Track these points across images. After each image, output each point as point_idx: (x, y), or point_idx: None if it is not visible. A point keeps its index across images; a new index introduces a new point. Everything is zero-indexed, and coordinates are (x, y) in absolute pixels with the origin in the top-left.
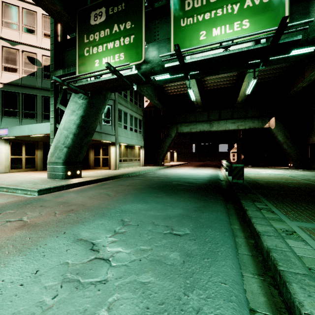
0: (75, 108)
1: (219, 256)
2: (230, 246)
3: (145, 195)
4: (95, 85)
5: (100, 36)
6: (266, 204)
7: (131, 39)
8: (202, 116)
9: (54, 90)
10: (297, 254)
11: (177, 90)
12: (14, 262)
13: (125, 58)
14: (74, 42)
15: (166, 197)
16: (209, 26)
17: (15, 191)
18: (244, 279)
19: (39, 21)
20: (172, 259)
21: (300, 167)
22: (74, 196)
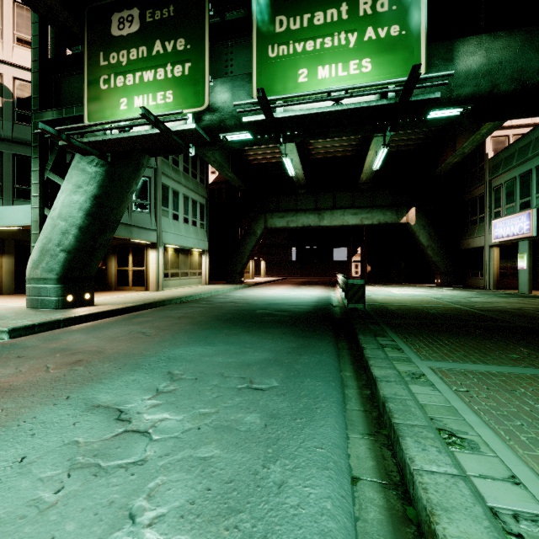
0: (82, 181)
1: (317, 414)
2: (335, 400)
3: (209, 332)
4: (121, 143)
5: (129, 57)
6: (392, 340)
7: (186, 69)
8: (306, 202)
9: (39, 147)
10: (420, 402)
11: (266, 157)
12: None
13: (175, 100)
14: (80, 61)
15: (244, 334)
16: (313, 63)
17: None
18: (349, 442)
19: (6, 13)
20: (248, 423)
21: (451, 284)
22: (81, 337)
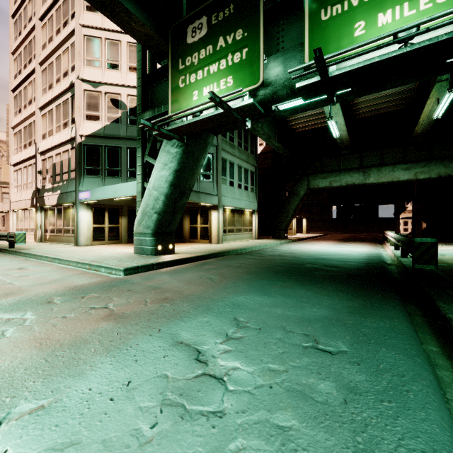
0: (167, 160)
1: (411, 400)
2: (428, 384)
3: (265, 282)
4: (194, 126)
5: (199, 57)
6: None
7: (243, 54)
8: (350, 162)
9: (141, 139)
10: None
11: (309, 124)
12: (101, 364)
13: (234, 83)
14: (166, 71)
15: (297, 287)
16: (372, 12)
17: (98, 268)
18: None
19: (123, 52)
20: (323, 393)
21: None
22: (167, 278)
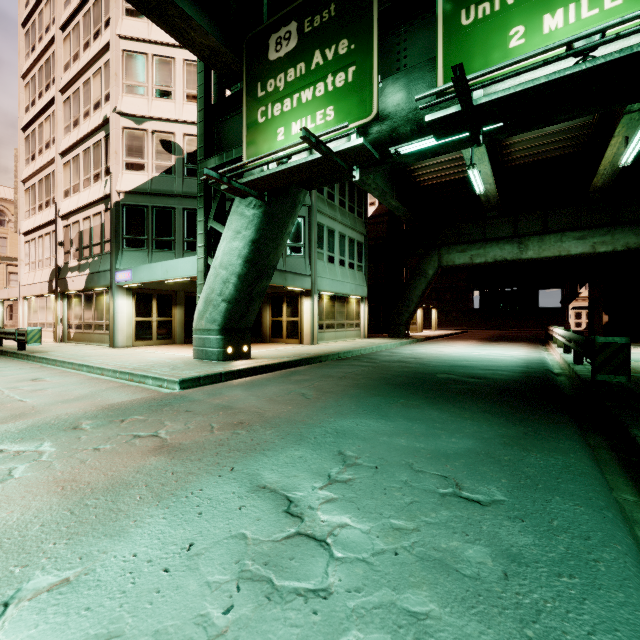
0: (241, 226)
1: (601, 573)
2: (626, 550)
3: (380, 400)
4: (278, 178)
5: (286, 80)
6: None
7: (349, 75)
8: (499, 228)
9: (204, 196)
10: None
11: (441, 175)
12: (151, 518)
13: (336, 116)
14: (238, 100)
15: (427, 407)
16: (535, 12)
17: (143, 380)
18: None
19: (178, 74)
20: (472, 563)
21: None
22: (241, 394)
